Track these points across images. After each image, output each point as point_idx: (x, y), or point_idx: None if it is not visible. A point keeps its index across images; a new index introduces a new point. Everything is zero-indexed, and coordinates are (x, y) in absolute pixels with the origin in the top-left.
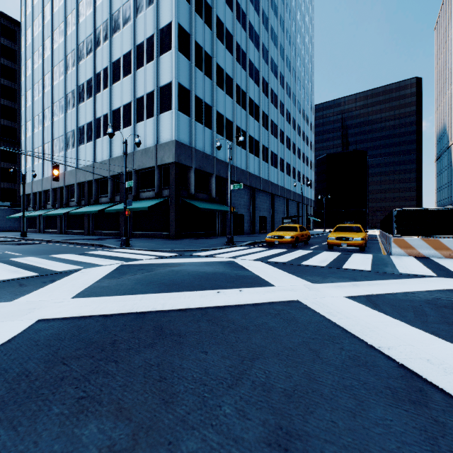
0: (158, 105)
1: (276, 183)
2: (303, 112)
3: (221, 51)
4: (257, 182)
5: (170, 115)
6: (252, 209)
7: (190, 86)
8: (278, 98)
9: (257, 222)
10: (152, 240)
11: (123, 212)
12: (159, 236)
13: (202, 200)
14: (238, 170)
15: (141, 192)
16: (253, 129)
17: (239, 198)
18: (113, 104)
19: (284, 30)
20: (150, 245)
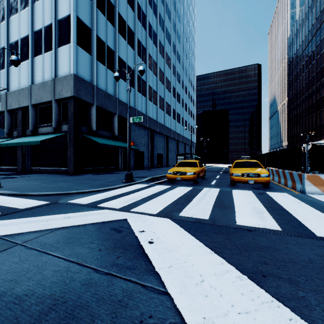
0: (56, 38)
1: (169, 128)
2: (188, 77)
3: (124, 4)
4: (155, 126)
5: (69, 49)
6: (151, 148)
7: (92, 25)
8: (171, 60)
9: (155, 158)
10: (45, 176)
11: (20, 147)
12: (58, 172)
13: (105, 137)
14: (139, 114)
15: (39, 127)
16: (151, 81)
17: (140, 138)
18: (10, 37)
19: (176, 9)
20: (31, 184)
